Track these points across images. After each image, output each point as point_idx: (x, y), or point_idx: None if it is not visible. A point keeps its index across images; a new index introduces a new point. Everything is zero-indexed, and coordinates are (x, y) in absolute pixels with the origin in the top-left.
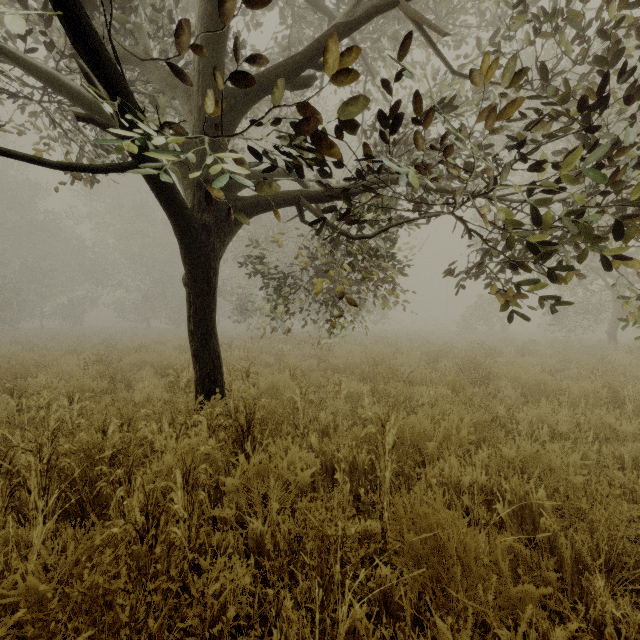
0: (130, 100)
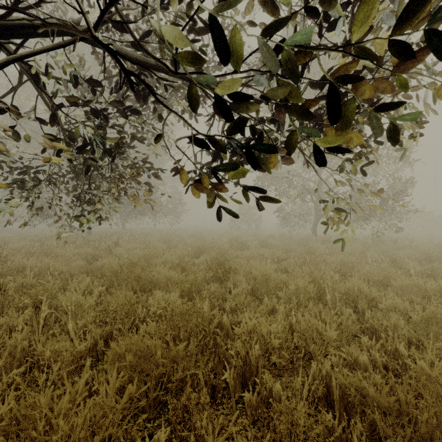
0: None
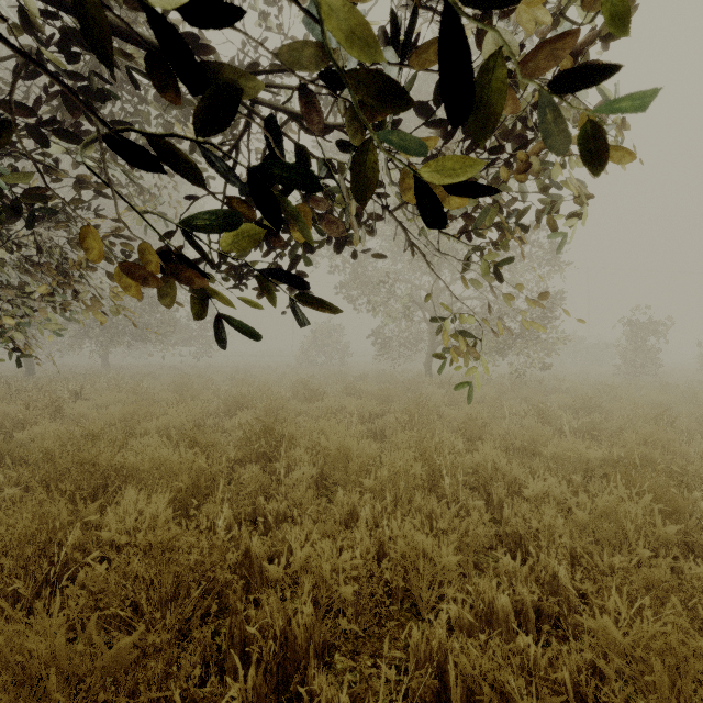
0: None
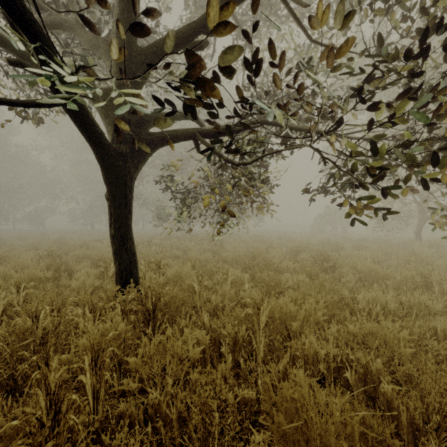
0: (50, 48)
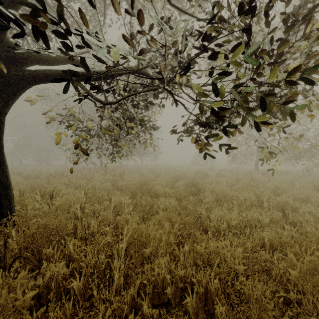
0: None
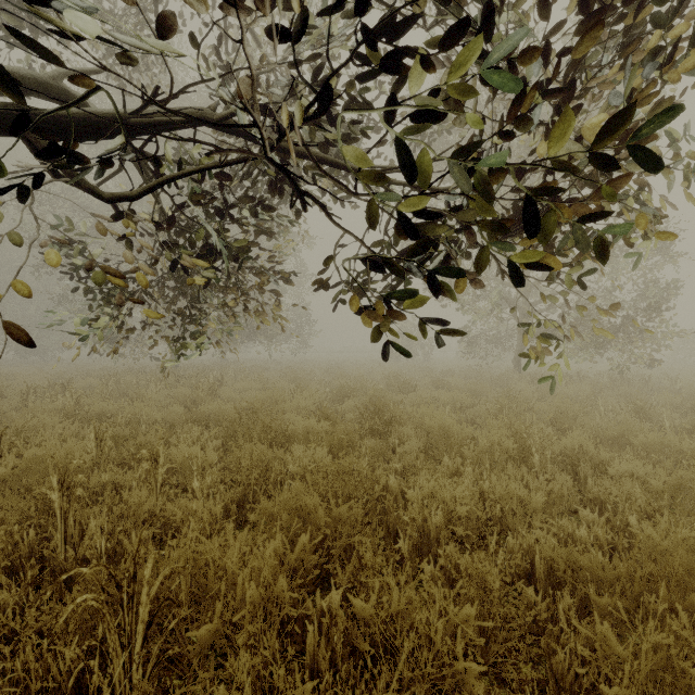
0: None
